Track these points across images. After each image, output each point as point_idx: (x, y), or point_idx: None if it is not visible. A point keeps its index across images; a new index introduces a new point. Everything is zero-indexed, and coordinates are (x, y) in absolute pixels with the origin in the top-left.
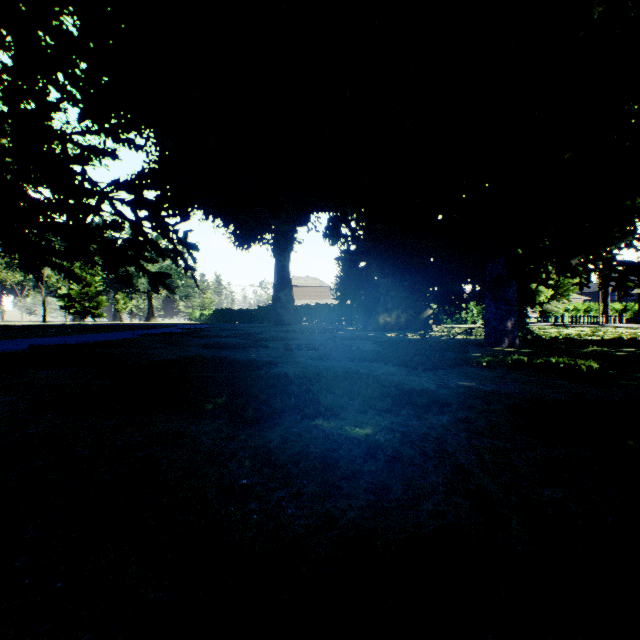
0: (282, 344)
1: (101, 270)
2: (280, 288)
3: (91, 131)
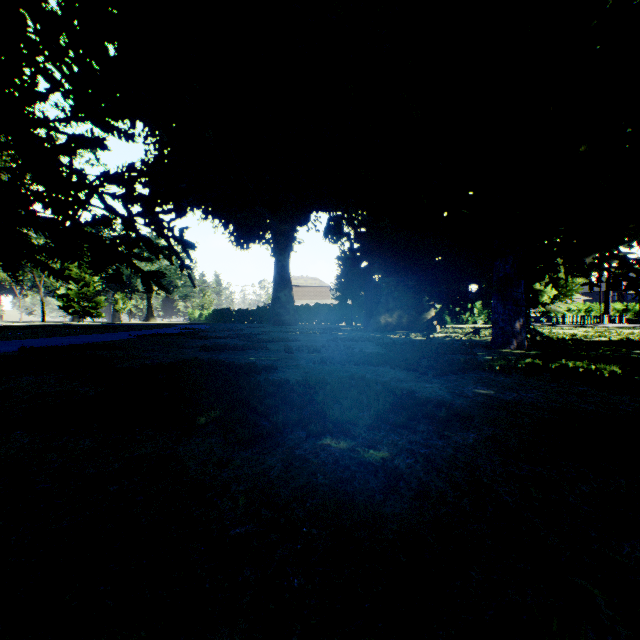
0: (282, 346)
1: (89, 268)
2: (280, 288)
3: (76, 118)
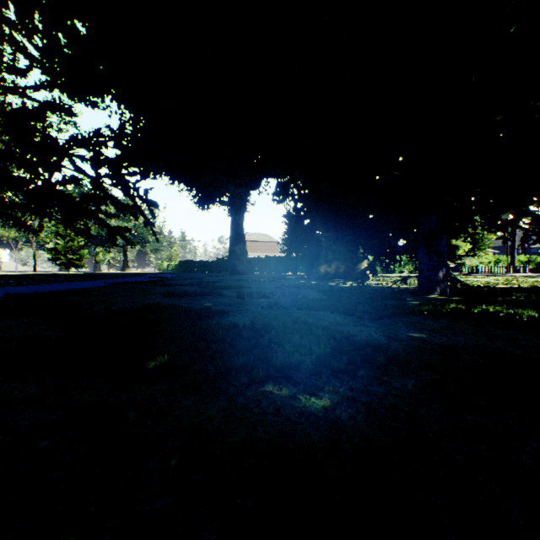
0: (235, 292)
1: (59, 223)
2: (235, 243)
3: (45, 86)
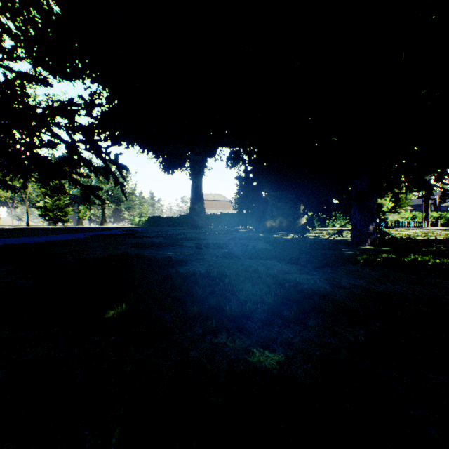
0: (194, 243)
1: (35, 182)
2: (195, 201)
3: (21, 57)
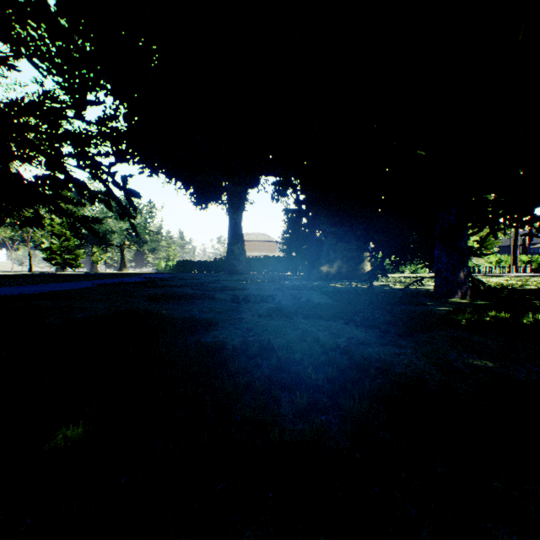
0: (230, 295)
1: None
2: (233, 242)
3: None
